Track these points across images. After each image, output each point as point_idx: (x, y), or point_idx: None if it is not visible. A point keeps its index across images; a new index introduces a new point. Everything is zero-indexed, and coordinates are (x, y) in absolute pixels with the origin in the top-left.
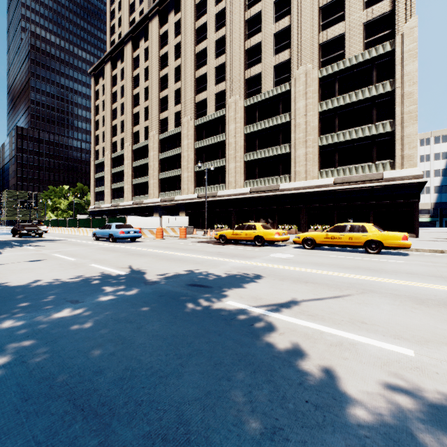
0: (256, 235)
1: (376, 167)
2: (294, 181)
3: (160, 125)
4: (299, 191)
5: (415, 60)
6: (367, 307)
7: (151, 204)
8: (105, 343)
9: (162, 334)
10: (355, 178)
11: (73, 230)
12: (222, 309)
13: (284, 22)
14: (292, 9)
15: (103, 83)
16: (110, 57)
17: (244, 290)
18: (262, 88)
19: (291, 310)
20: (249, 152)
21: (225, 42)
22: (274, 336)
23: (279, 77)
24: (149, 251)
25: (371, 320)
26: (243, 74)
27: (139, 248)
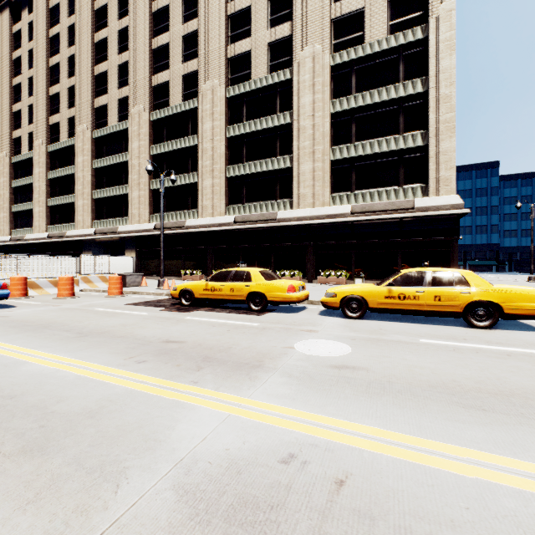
0: (251, 290)
1: (404, 193)
2: (297, 208)
3: (96, 116)
4: (305, 221)
5: (453, 53)
6: None
7: (78, 237)
8: None
9: None
10: (379, 206)
11: None
12: None
13: None
14: None
15: None
16: (8, 1)
17: None
18: (252, 73)
19: None
20: (233, 165)
21: (197, 0)
22: None
23: (276, 60)
24: None
25: None
26: (224, 49)
27: None
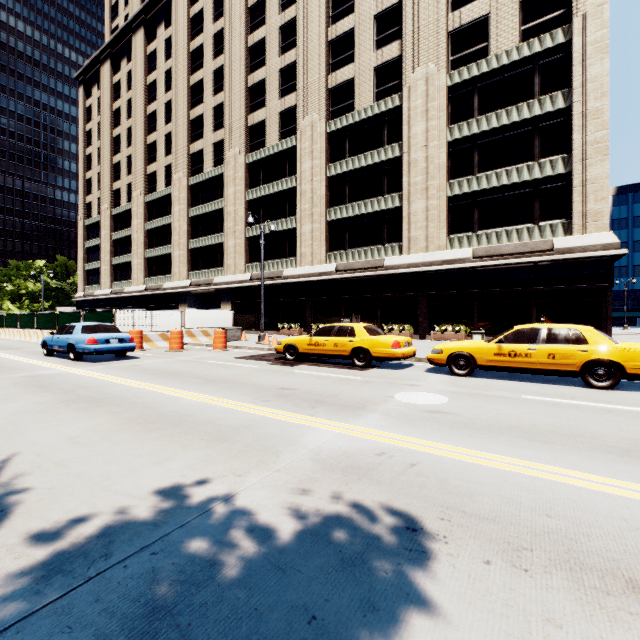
0: (355, 346)
1: (540, 232)
2: (407, 253)
3: (191, 162)
4: (417, 269)
5: (605, 57)
6: None
7: (175, 289)
8: None
9: None
10: (508, 248)
11: (28, 334)
12: None
13: None
14: None
15: (99, 95)
16: (109, 53)
17: None
18: (355, 103)
19: None
20: (335, 207)
21: (295, 29)
22: None
23: (383, 85)
24: (127, 386)
25: None
26: (324, 80)
27: (111, 379)
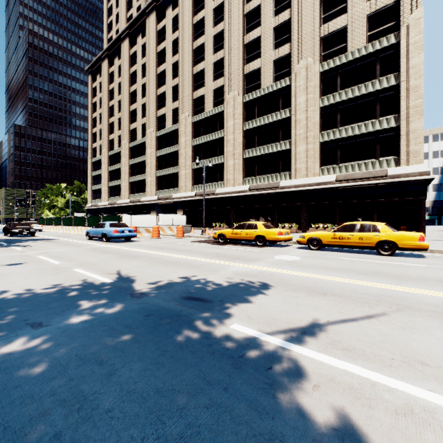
0: (257, 234)
1: (379, 164)
2: (294, 178)
3: (158, 122)
4: (300, 188)
5: (421, 52)
6: (416, 335)
7: (148, 202)
8: (52, 410)
9: (141, 389)
10: (358, 175)
11: (68, 229)
12: (226, 338)
13: (284, 15)
14: (293, 2)
15: (100, 80)
16: (107, 54)
17: (252, 307)
18: (261, 83)
19: (318, 340)
20: (248, 149)
21: (223, 37)
22: (306, 393)
23: (279, 72)
24: (142, 252)
25: (432, 358)
26: (242, 69)
27: (132, 249)
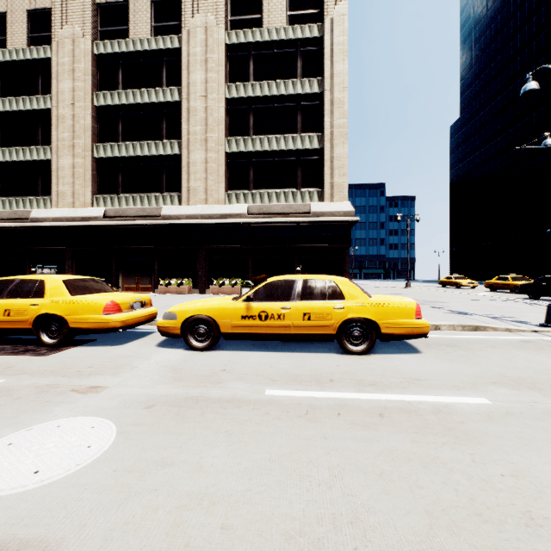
0: (41, 312)
1: (302, 196)
2: (187, 204)
3: None
4: (196, 220)
5: (345, 59)
6: None
7: None
8: None
9: None
10: (277, 208)
11: None
12: None
13: None
14: None
15: None
16: None
17: None
18: (130, 30)
19: None
20: (105, 143)
21: None
22: None
23: (162, 21)
24: None
25: None
26: None
27: None
